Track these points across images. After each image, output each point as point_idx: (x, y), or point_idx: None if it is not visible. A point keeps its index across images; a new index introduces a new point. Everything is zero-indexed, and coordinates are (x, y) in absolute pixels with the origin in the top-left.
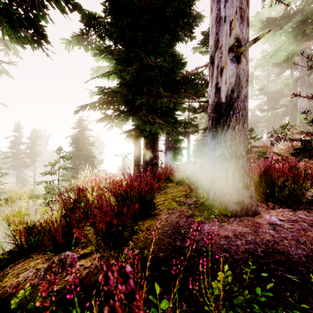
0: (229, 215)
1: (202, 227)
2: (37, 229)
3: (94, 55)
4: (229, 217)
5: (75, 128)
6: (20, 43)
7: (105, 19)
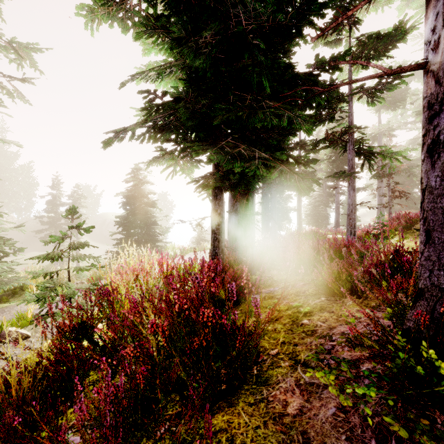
0: None
1: None
2: None
3: (137, 37)
4: None
5: (129, 181)
6: None
7: None
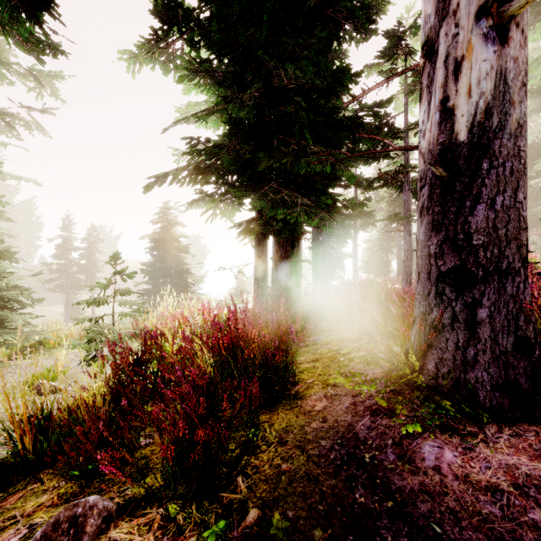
0: (485, 419)
1: (416, 448)
2: (55, 421)
3: (179, 81)
4: (483, 423)
5: (156, 222)
6: (34, 51)
7: (201, 11)
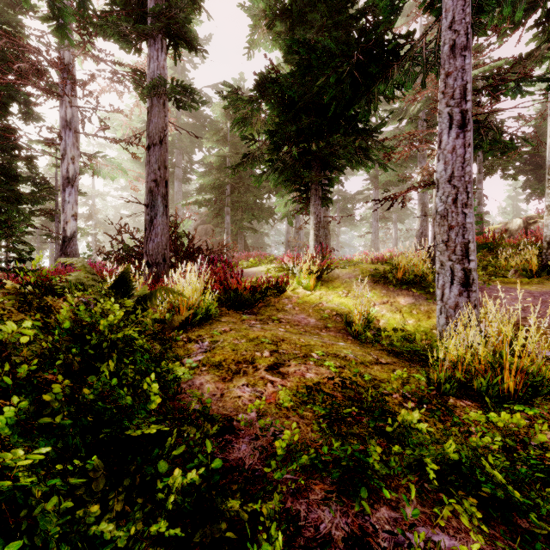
0: None
1: None
2: None
3: None
4: None
5: None
6: None
7: None
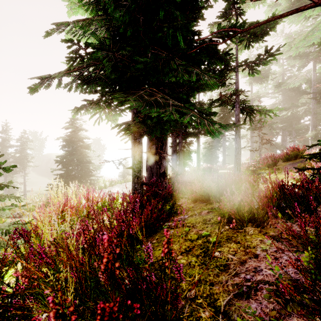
0: None
1: None
2: None
3: None
4: None
5: (67, 128)
6: None
7: None
